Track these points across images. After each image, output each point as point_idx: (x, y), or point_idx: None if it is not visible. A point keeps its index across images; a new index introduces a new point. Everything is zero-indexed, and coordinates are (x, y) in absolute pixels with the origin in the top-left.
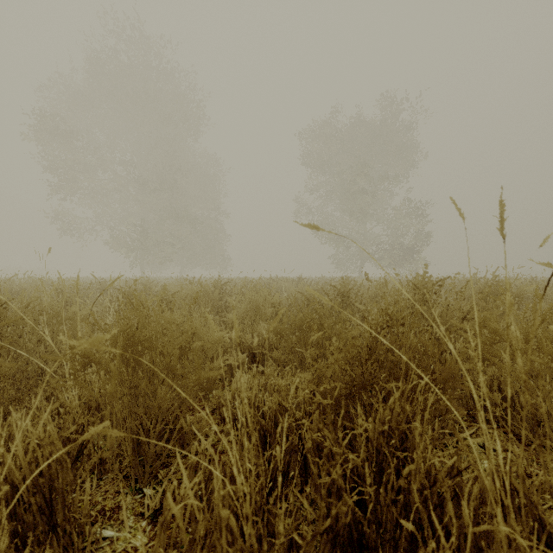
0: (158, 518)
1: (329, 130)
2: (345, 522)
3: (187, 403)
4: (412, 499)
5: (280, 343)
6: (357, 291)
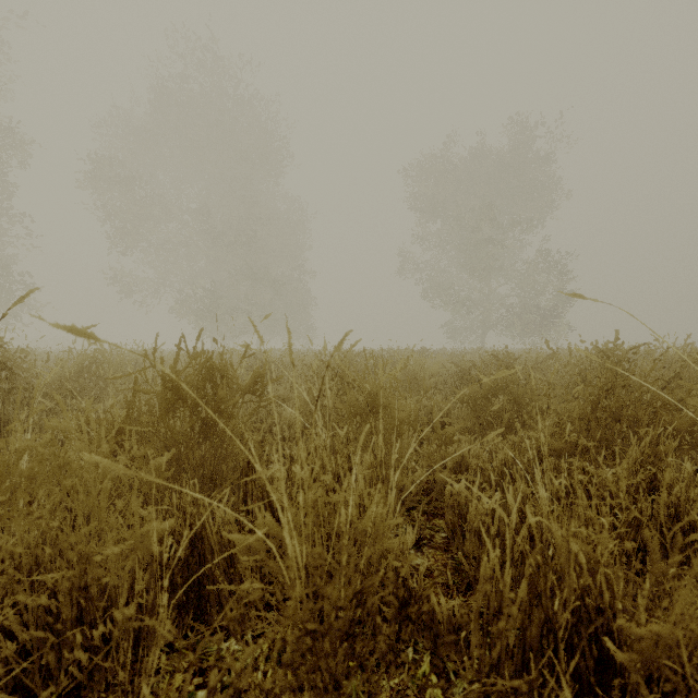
0: (421, 549)
1: (444, 165)
2: (645, 512)
3: (427, 454)
4: (683, 510)
5: (450, 416)
6: (525, 361)
